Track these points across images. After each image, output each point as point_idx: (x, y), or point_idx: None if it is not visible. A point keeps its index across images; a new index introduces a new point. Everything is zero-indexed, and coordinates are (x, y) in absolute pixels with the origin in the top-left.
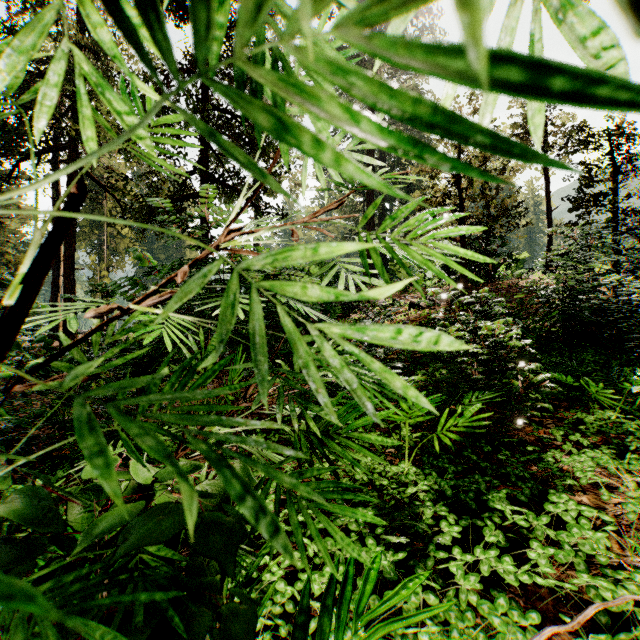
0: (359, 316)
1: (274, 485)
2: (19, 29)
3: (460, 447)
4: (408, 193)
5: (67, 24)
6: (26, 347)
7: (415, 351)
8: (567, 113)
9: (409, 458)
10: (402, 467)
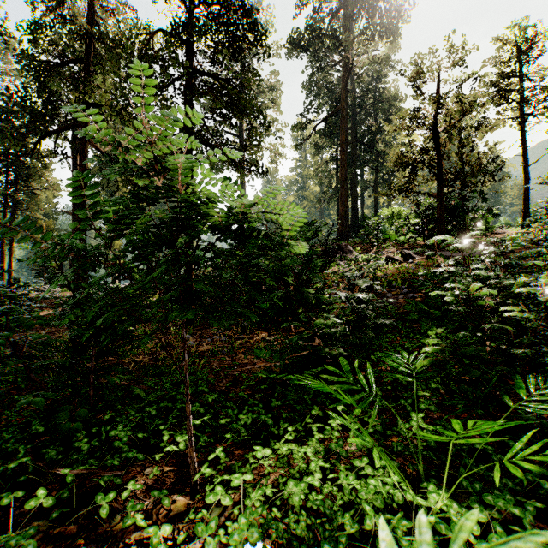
0: (336, 270)
1: (235, 539)
2: (42, 27)
3: (496, 447)
4: (378, 158)
5: (77, 16)
6: (43, 297)
7: (398, 306)
8: (544, 69)
9: (435, 473)
10: (434, 500)
